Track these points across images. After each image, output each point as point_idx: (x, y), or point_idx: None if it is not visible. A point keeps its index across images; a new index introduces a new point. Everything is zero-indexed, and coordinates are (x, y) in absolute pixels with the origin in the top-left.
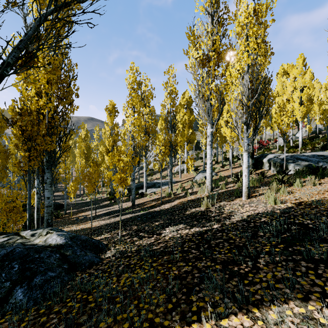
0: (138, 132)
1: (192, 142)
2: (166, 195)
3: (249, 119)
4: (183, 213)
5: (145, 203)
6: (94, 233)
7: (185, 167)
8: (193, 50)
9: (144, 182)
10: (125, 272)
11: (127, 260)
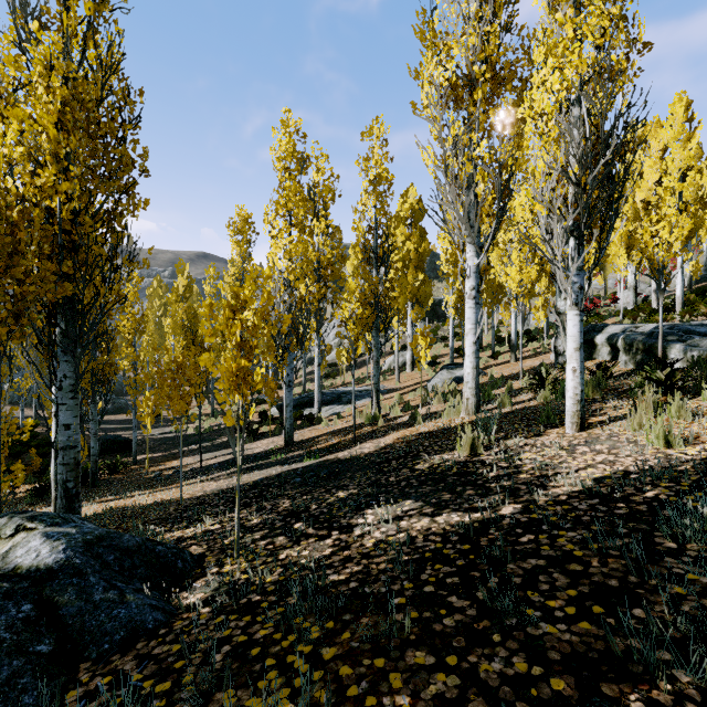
0: (299, 273)
1: (424, 301)
2: (366, 421)
3: (586, 220)
4: (409, 467)
5: (317, 440)
6: (181, 518)
7: (409, 358)
8: (434, 64)
9: (316, 391)
10: (228, 684)
11: (246, 622)
